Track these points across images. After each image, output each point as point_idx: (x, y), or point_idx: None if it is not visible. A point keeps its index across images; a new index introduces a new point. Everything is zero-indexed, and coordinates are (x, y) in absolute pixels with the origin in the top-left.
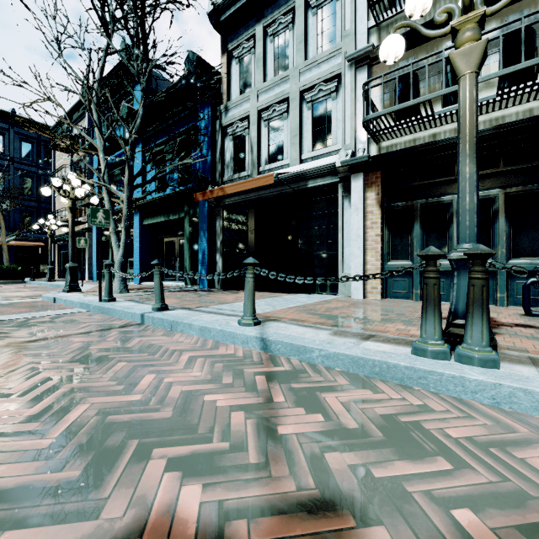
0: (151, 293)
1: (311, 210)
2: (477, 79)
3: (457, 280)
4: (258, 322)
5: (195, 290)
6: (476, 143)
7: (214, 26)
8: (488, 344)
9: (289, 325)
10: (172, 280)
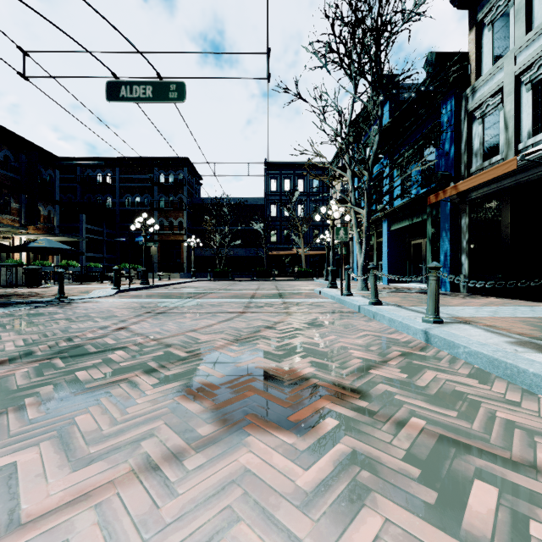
0: (385, 292)
1: None
2: None
3: None
4: (439, 321)
5: None
6: None
7: (458, 7)
8: None
9: (473, 328)
10: (418, 281)
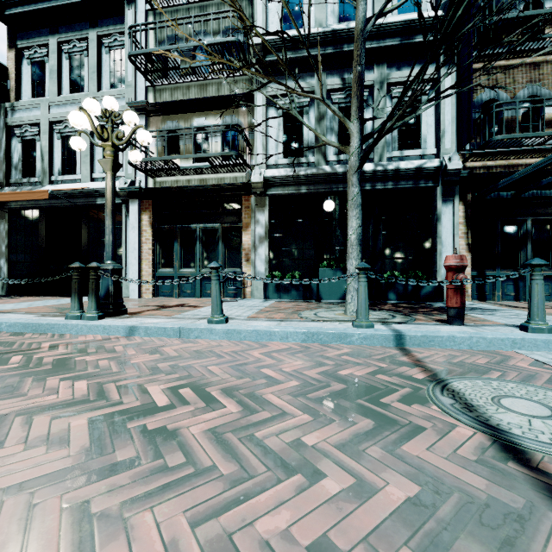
0: None
1: (101, 223)
2: (114, 176)
3: (102, 280)
4: None
5: None
6: (112, 209)
7: None
8: (95, 309)
9: (13, 314)
10: None
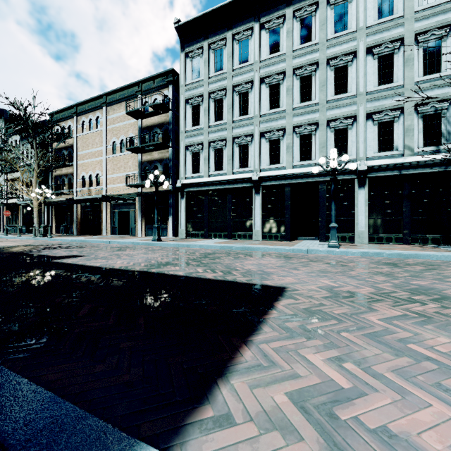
0: None
1: None
2: None
3: None
4: None
5: None
6: None
7: None
8: None
9: None
10: None
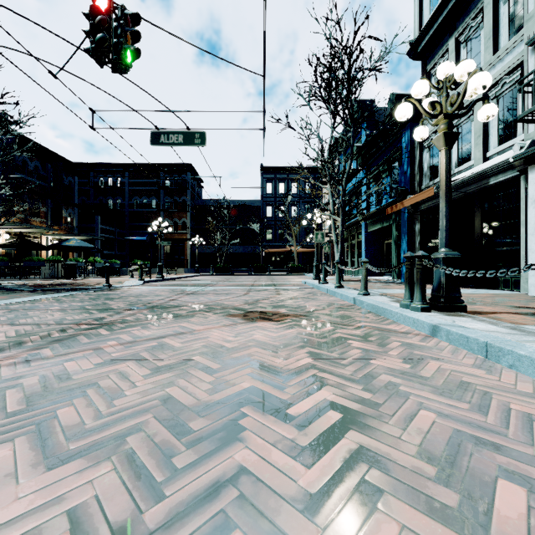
0: (355, 282)
1: (494, 206)
2: (447, 151)
3: (434, 270)
4: (366, 294)
5: (394, 282)
6: (445, 189)
7: (413, 59)
8: (419, 300)
9: (383, 297)
10: (389, 275)
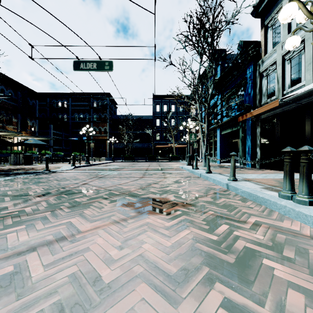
0: (216, 167)
1: None
2: None
3: None
4: (235, 180)
5: (242, 167)
6: None
7: (255, 17)
8: (306, 194)
9: (249, 183)
10: (236, 162)
